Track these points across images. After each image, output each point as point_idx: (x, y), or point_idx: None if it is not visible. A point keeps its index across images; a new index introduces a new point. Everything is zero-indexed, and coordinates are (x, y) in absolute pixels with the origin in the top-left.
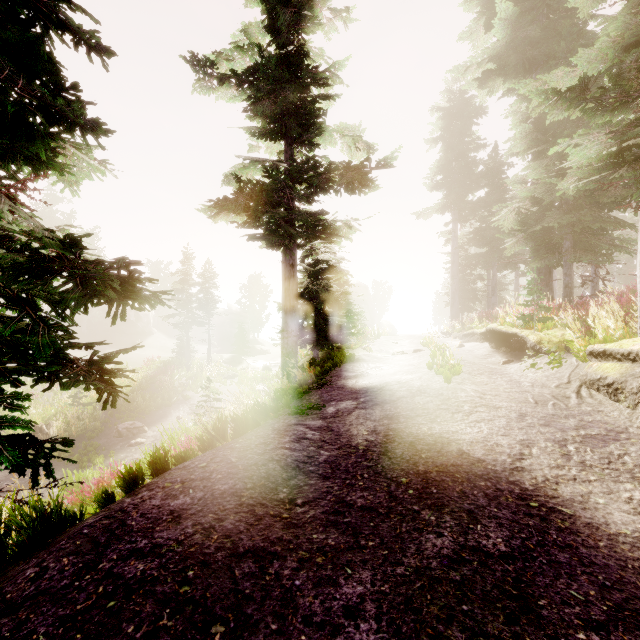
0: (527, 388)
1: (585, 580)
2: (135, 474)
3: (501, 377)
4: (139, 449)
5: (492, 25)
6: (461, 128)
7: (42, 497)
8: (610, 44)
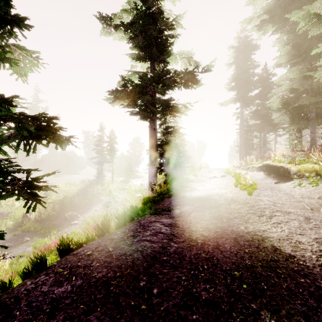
0: (299, 199)
1: None
2: (41, 259)
3: (279, 191)
4: (75, 226)
5: None
6: (245, 56)
7: (24, 251)
8: None
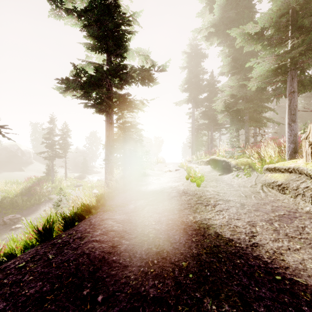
0: (237, 188)
1: None
2: None
3: (222, 182)
4: (17, 231)
5: (212, 10)
6: (196, 63)
7: None
8: (275, 12)
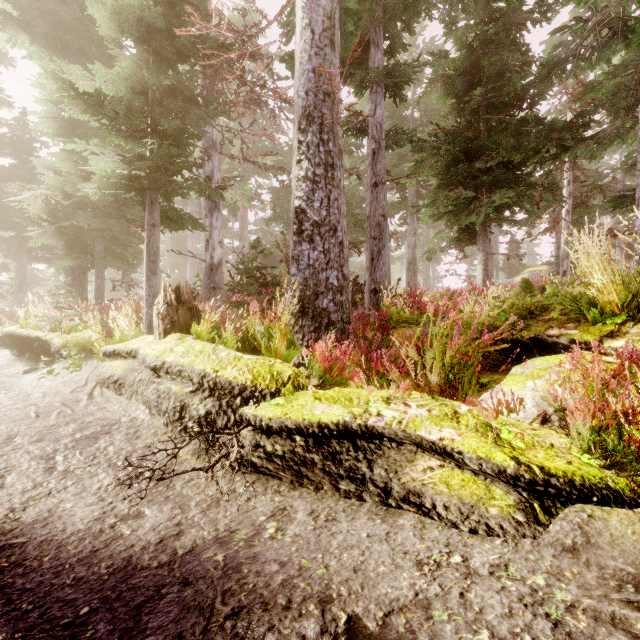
0: (36, 400)
1: (1, 624)
2: None
3: (7, 393)
4: None
5: None
6: None
7: None
8: (123, 77)
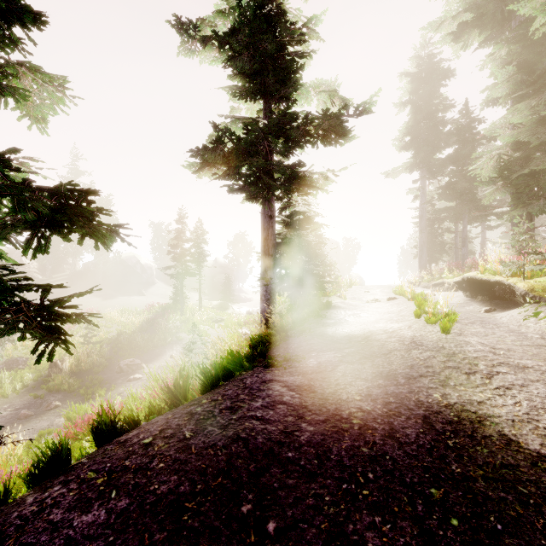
0: (538, 341)
1: None
2: (58, 452)
3: (497, 327)
4: (136, 384)
5: None
6: (430, 90)
7: (50, 425)
8: None
